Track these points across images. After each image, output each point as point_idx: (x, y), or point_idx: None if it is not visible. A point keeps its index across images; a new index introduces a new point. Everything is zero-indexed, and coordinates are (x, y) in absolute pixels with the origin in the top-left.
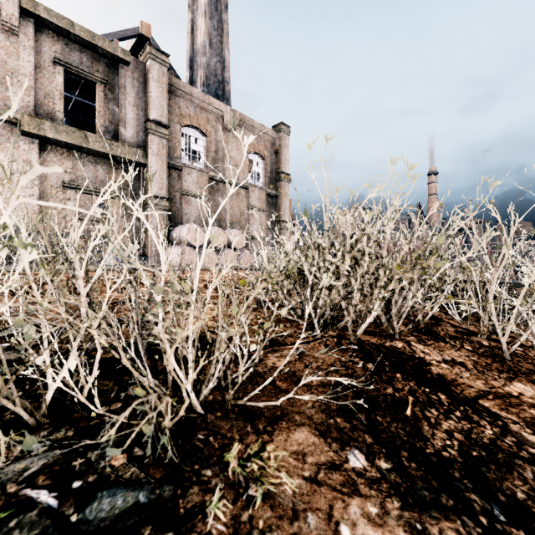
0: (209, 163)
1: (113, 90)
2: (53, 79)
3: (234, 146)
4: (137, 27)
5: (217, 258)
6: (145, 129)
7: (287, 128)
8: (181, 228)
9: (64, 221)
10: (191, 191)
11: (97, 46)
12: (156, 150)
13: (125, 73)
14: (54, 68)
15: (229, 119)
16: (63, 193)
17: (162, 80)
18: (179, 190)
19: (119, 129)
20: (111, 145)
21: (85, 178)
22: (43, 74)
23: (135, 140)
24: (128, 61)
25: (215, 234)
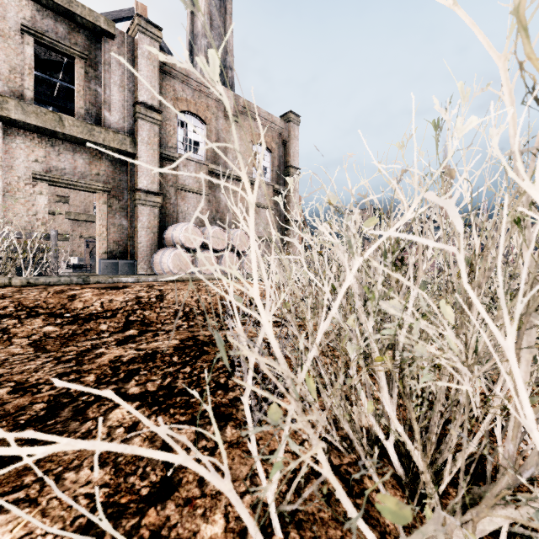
0: (209, 154)
1: (95, 67)
2: (20, 51)
3: (237, 136)
4: (132, 8)
5: (217, 262)
6: (134, 113)
7: (296, 117)
8: (175, 228)
9: (35, 220)
10: (188, 186)
11: (75, 13)
12: (147, 137)
13: (110, 48)
14: (22, 37)
15: (232, 105)
16: (33, 186)
17: (153, 57)
18: (174, 184)
19: (103, 112)
20: (92, 131)
21: (61, 169)
22: (7, 44)
23: (121, 126)
24: (112, 33)
25: (214, 234)
